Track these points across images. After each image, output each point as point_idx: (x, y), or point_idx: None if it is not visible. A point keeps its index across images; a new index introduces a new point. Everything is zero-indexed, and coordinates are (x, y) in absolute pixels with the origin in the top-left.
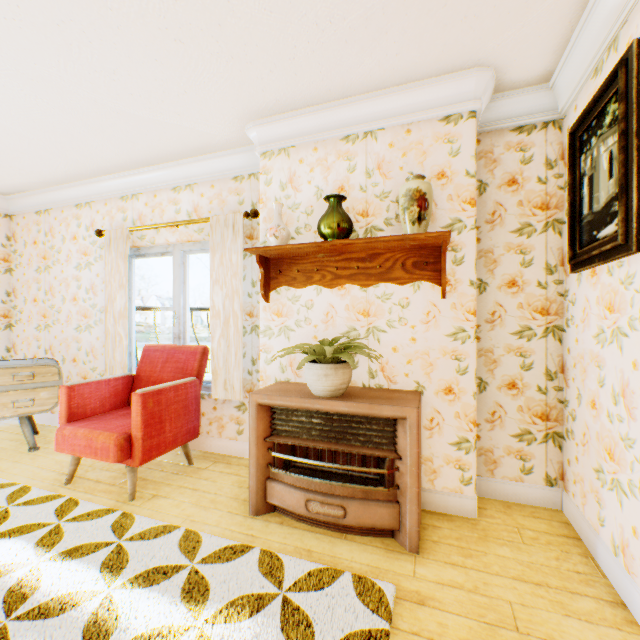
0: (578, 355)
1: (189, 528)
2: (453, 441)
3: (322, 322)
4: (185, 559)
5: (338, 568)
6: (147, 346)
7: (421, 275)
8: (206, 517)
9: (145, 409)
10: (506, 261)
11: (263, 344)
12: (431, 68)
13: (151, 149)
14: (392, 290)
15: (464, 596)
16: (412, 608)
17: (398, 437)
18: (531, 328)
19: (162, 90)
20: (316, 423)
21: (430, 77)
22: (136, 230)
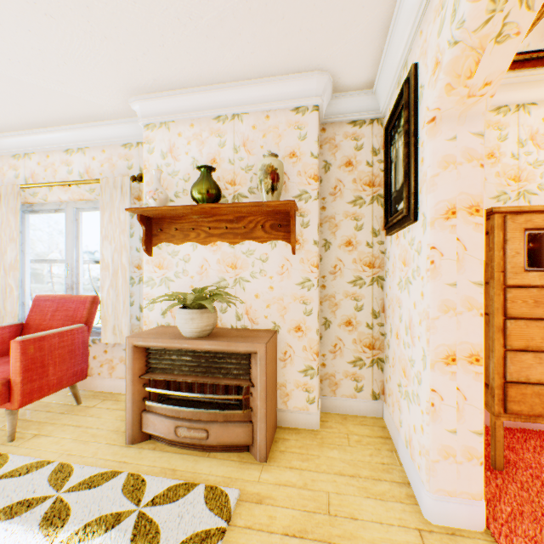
0: (391, 298)
1: (64, 462)
2: (301, 369)
3: (198, 274)
4: (53, 490)
5: (196, 482)
6: (38, 296)
7: (277, 235)
8: (84, 450)
9: (25, 355)
10: (344, 225)
11: (146, 293)
12: (282, 67)
13: (40, 112)
14: (255, 247)
15: (294, 492)
16: (251, 507)
17: (252, 368)
18: (362, 278)
19: (41, 59)
20: (186, 360)
21: (283, 74)
22: (27, 187)
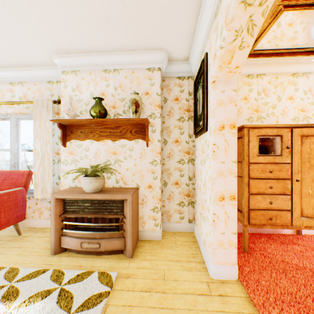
0: (197, 170)
1: (13, 267)
2: (152, 208)
3: (94, 157)
4: (7, 282)
5: (93, 271)
6: None
7: (138, 136)
8: (25, 260)
9: None
10: (174, 132)
11: (63, 168)
12: (141, 46)
13: None
14: (126, 143)
15: (147, 271)
16: (123, 280)
17: (124, 208)
18: (183, 159)
19: None
20: (87, 205)
21: (141, 50)
22: None
